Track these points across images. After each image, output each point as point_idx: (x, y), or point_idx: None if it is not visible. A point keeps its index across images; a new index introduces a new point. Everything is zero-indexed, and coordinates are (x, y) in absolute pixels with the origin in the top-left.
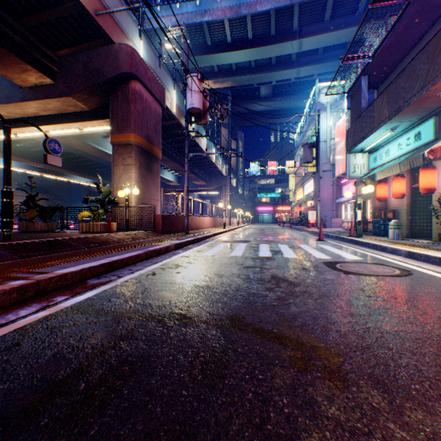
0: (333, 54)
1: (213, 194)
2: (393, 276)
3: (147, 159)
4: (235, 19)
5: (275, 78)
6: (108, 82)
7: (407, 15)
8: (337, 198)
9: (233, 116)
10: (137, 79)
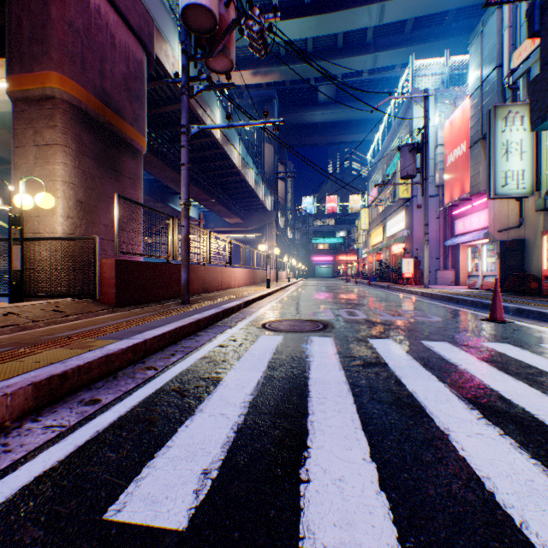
0: (427, 32)
1: (253, 238)
2: None
3: (102, 142)
4: None
5: (342, 70)
6: None
7: None
8: (447, 239)
9: (280, 131)
10: None
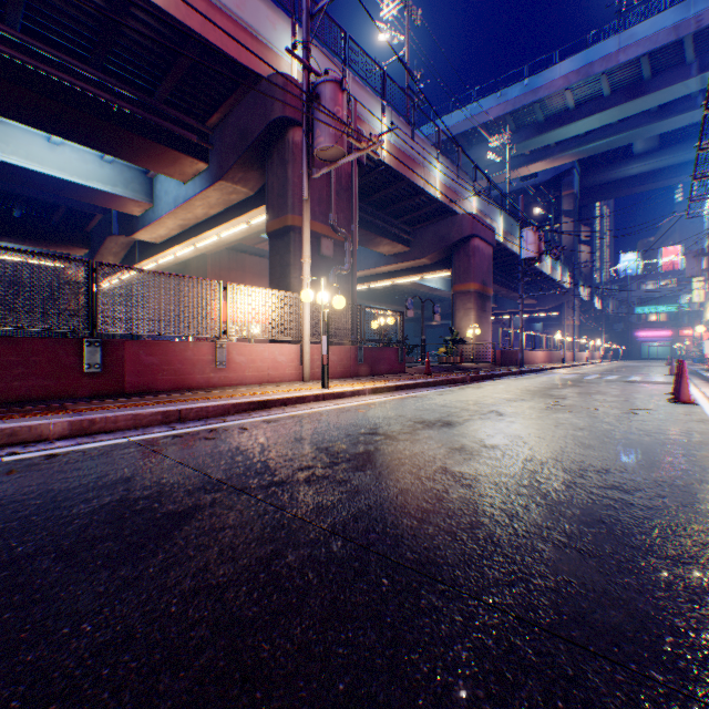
0: None
1: (546, 315)
2: (653, 384)
3: (481, 301)
4: (580, 85)
5: (659, 131)
6: (452, 244)
7: None
8: None
9: (582, 191)
10: (475, 237)
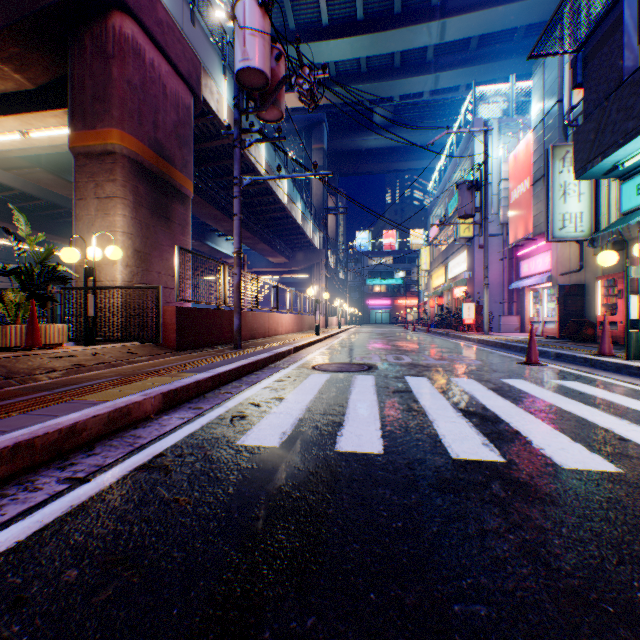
0: (494, 50)
1: (299, 279)
2: None
3: (155, 191)
4: None
5: (400, 91)
6: (58, 10)
7: None
8: (512, 282)
9: (330, 158)
10: (127, 10)
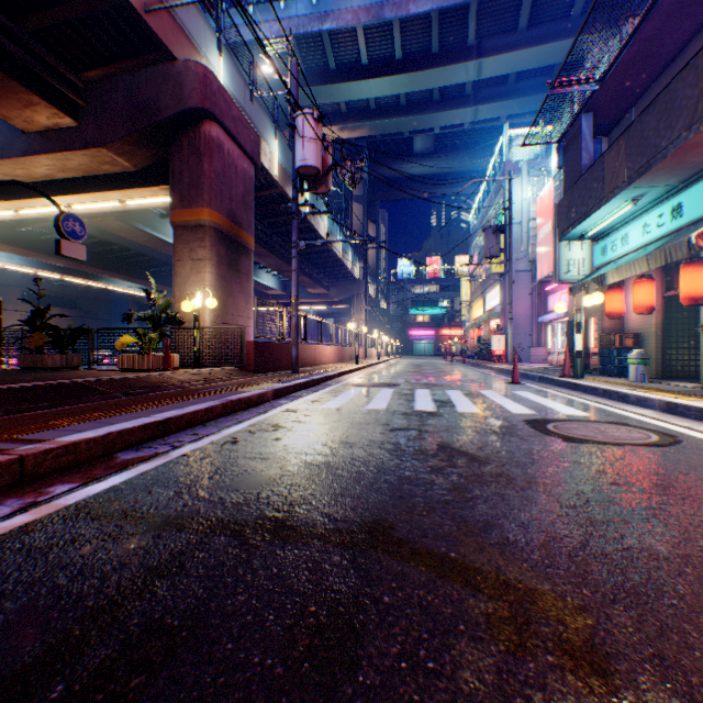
0: (532, 83)
1: (339, 309)
2: (649, 446)
3: (230, 250)
4: (374, 27)
5: (439, 123)
6: (166, 123)
7: (661, 9)
8: (540, 316)
9: (371, 185)
10: (214, 119)
